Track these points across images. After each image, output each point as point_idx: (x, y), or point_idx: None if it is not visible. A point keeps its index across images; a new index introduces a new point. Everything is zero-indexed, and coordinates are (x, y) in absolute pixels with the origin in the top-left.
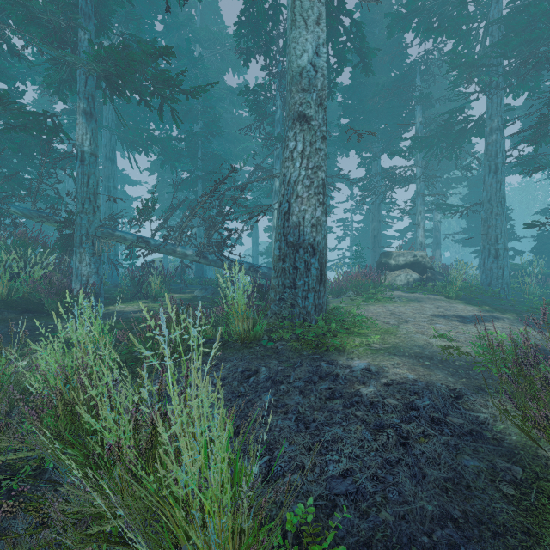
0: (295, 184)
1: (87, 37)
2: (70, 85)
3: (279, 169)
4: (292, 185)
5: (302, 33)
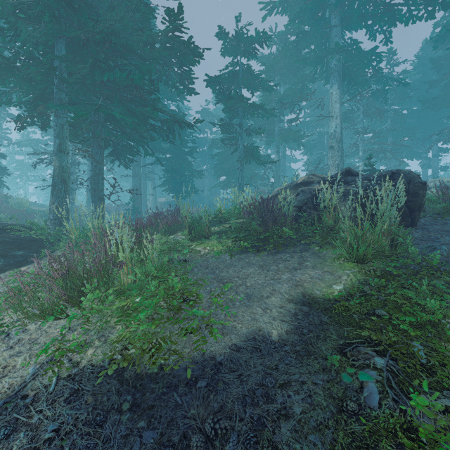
0: (329, 166)
1: (277, 128)
2: (271, 140)
3: (361, 146)
4: (329, 166)
5: (331, 123)
